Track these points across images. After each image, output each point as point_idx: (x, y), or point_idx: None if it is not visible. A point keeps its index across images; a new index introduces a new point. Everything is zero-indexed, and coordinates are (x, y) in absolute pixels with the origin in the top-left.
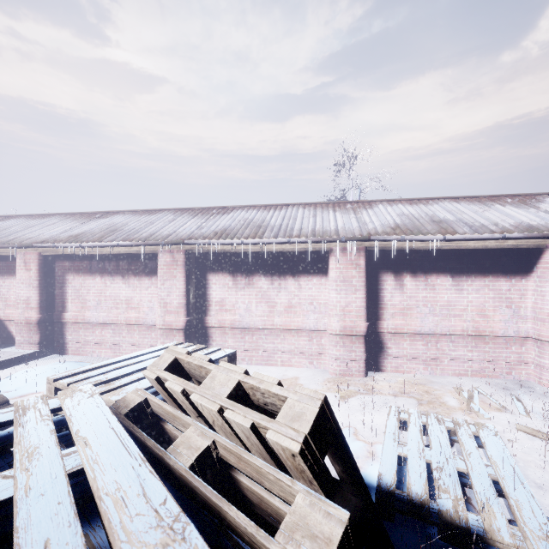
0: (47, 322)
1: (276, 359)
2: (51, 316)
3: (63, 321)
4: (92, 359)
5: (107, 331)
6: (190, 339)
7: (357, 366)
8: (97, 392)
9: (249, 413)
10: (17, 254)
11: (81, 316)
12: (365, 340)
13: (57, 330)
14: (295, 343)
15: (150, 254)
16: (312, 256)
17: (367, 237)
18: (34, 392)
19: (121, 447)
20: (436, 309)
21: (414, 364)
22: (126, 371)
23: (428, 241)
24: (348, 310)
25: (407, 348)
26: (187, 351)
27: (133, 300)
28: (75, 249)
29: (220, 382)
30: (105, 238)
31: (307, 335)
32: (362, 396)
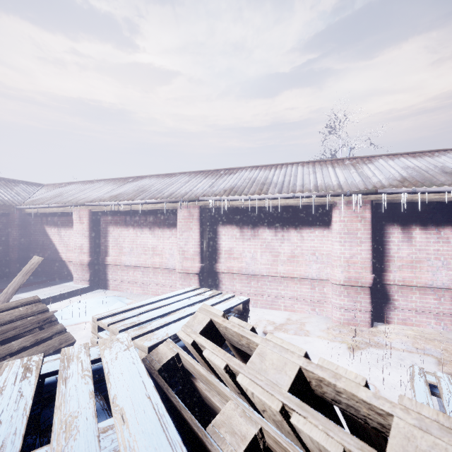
0: (95, 264)
1: (279, 304)
2: (97, 259)
3: (106, 263)
4: (126, 295)
5: (138, 272)
6: (204, 282)
7: (362, 316)
8: (132, 343)
9: (333, 430)
10: (74, 211)
11: (119, 259)
12: (371, 292)
13: (101, 270)
14: (297, 290)
15: (171, 209)
16: (314, 209)
17: (374, 190)
18: (85, 321)
19: (160, 430)
20: (450, 262)
21: (424, 317)
22: (155, 314)
23: (444, 192)
24: (353, 262)
25: (415, 301)
26: (222, 313)
27: (157, 248)
28: (114, 206)
29: (274, 364)
30: (136, 197)
31: (309, 284)
32: (372, 349)
